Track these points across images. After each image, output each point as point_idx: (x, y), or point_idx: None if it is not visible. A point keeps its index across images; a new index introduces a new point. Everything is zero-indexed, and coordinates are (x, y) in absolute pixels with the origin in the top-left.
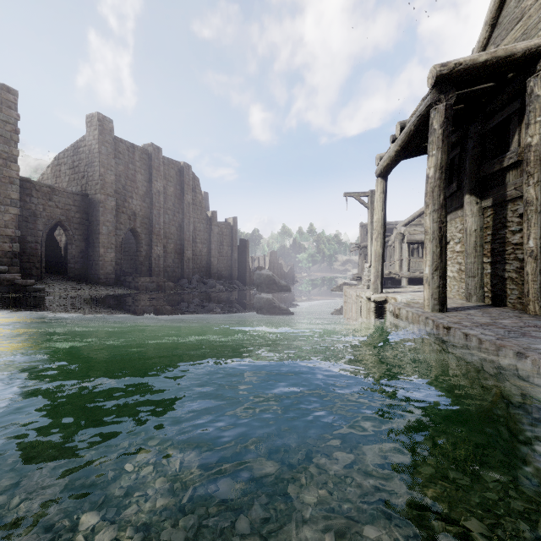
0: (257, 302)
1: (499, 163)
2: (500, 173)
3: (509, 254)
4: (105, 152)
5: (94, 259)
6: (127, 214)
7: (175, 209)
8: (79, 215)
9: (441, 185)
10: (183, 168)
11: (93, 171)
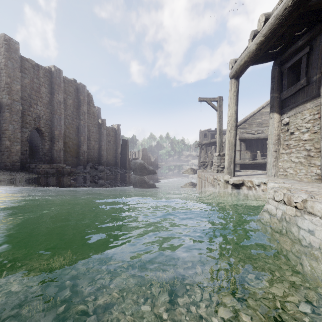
0: (133, 181)
1: None
2: None
3: None
4: (11, 66)
5: (1, 150)
6: (32, 116)
7: (73, 115)
8: None
9: None
10: (80, 87)
11: (0, 80)
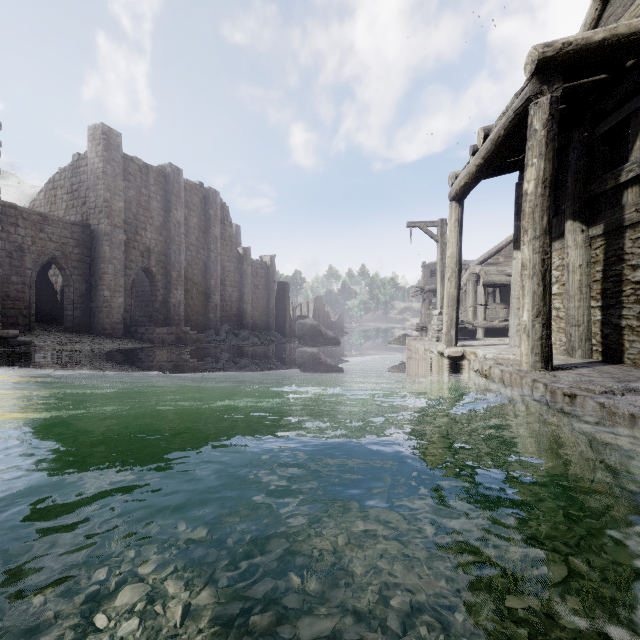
0: (299, 357)
1: (613, 178)
2: (615, 192)
3: (627, 295)
4: (111, 173)
5: (97, 305)
6: (139, 249)
7: (199, 244)
8: (79, 250)
9: (545, 204)
10: (209, 195)
11: (96, 196)
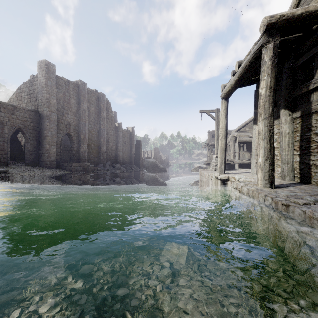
0: (146, 178)
1: (306, 87)
2: (306, 94)
3: (313, 148)
4: (49, 85)
5: (42, 152)
6: (64, 124)
7: (95, 121)
8: (33, 124)
9: (270, 100)
10: (100, 96)
11: (42, 96)
